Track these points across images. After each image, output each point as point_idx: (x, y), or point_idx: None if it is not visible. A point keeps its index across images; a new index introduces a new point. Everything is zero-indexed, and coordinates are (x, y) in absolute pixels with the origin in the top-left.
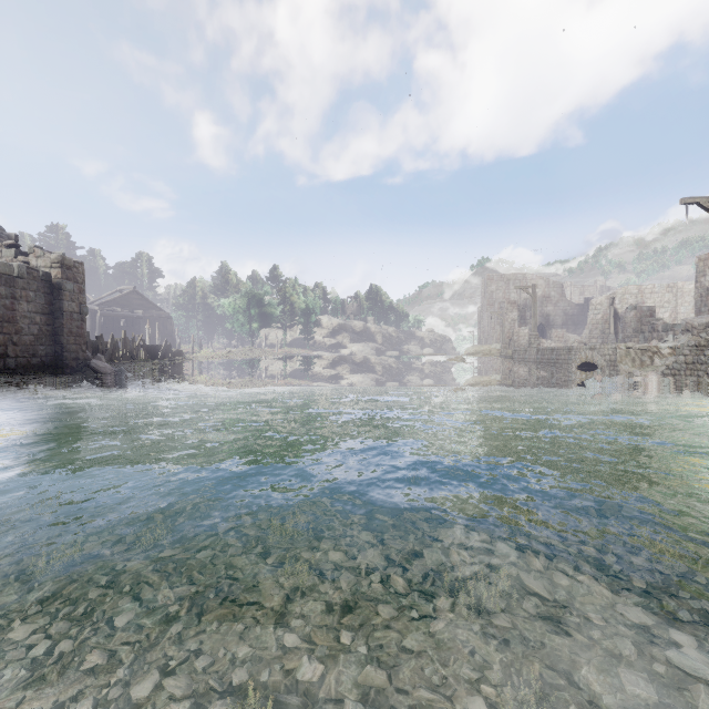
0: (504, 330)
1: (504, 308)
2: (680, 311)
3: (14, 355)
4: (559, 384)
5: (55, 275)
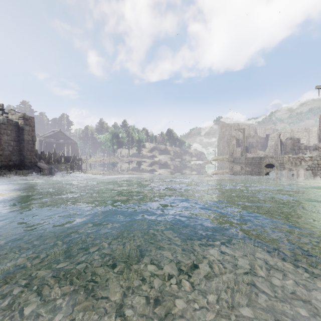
0: (229, 149)
1: (229, 139)
2: (311, 140)
3: (1, 160)
4: (257, 174)
5: (20, 123)
